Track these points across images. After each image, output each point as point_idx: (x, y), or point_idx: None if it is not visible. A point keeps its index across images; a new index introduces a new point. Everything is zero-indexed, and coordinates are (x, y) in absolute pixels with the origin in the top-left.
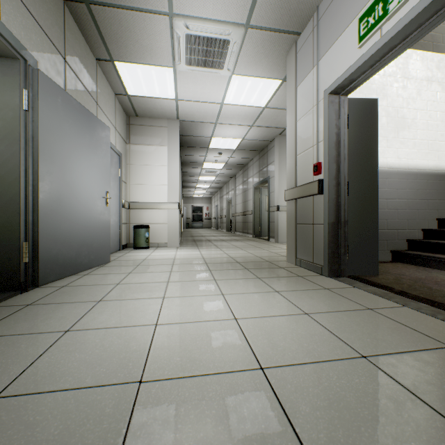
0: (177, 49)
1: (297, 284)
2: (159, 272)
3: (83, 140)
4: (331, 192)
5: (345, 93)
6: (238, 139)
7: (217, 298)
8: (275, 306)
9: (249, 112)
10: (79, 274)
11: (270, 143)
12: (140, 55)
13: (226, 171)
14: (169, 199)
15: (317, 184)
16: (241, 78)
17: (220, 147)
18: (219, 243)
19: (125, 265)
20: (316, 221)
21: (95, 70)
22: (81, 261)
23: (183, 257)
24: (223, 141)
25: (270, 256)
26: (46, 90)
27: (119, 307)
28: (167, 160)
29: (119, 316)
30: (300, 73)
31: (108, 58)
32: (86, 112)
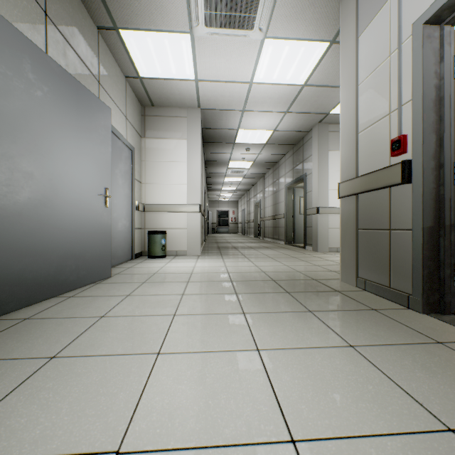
0: (194, 2)
1: (379, 329)
2: (166, 296)
3: (67, 118)
4: (427, 179)
5: (454, 18)
6: (269, 130)
7: (249, 361)
8: (366, 393)
9: (283, 93)
10: (63, 295)
11: (307, 134)
12: (148, 16)
13: (254, 171)
14: (189, 201)
15: (400, 168)
16: (276, 42)
17: (248, 142)
18: (247, 251)
19: (127, 282)
20: (395, 225)
21: (96, 41)
22: (64, 279)
23: (203, 271)
24: (251, 134)
25: (314, 271)
26: (2, 37)
27: (73, 379)
28: (187, 156)
29: (60, 408)
30: (363, 15)
31: (110, 25)
32: (73, 81)
